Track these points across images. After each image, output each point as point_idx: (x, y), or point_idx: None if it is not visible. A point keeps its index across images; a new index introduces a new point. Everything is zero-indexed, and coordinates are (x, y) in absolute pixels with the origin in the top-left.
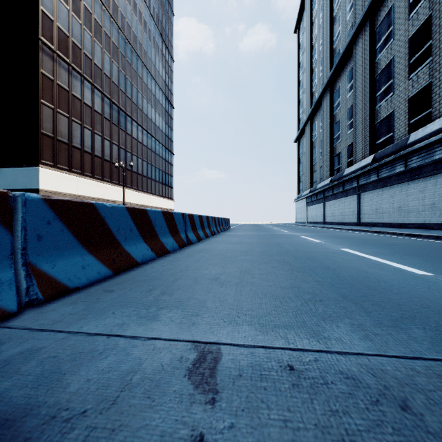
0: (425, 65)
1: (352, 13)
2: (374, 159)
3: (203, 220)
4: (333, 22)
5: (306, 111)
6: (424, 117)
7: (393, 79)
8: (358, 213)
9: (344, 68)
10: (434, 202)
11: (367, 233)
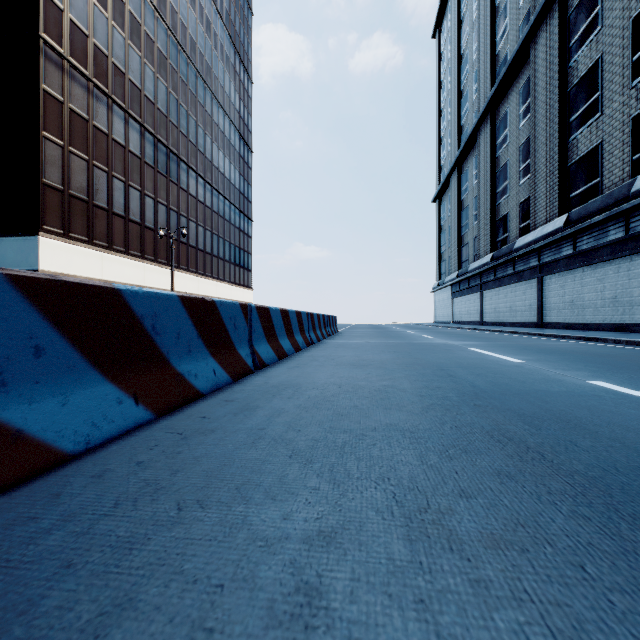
0: None
1: None
2: (568, 222)
3: (290, 319)
4: (496, 13)
5: (452, 154)
6: None
7: (601, 91)
8: (540, 308)
9: (515, 82)
10: None
11: (574, 340)
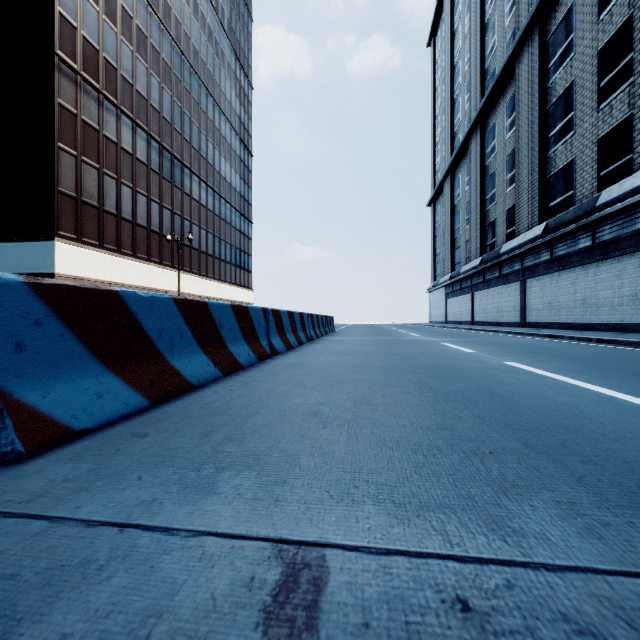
0: (622, 89)
1: (513, 15)
2: (546, 230)
3: (295, 319)
4: (486, 29)
5: (446, 160)
6: (621, 167)
7: (574, 112)
8: (523, 309)
9: (502, 96)
10: (637, 291)
11: (538, 337)
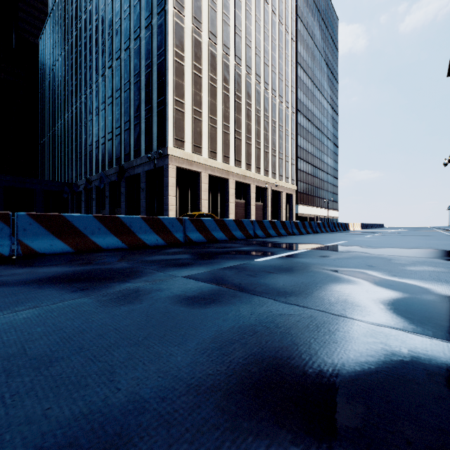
0: None
1: None
2: None
3: (377, 225)
4: None
5: None
6: None
7: None
8: None
9: None
10: None
11: None
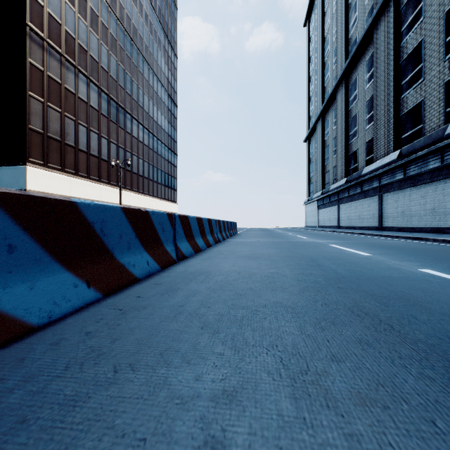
0: None
1: None
2: (400, 155)
3: (203, 224)
4: (349, 9)
5: (318, 108)
6: None
7: (423, 63)
8: (380, 216)
9: (362, 57)
10: None
11: (405, 239)
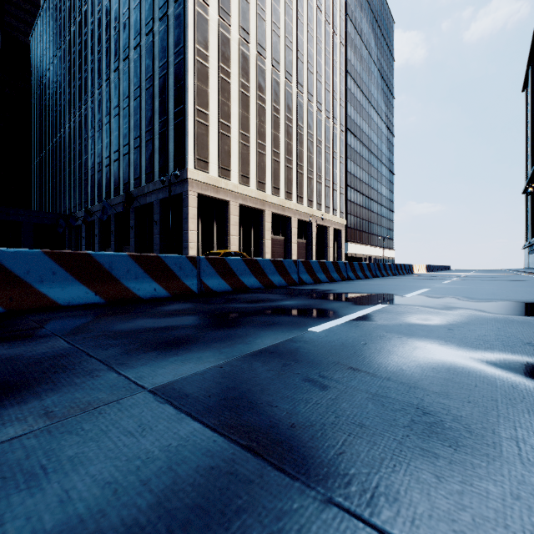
0: None
1: None
2: None
3: (443, 266)
4: None
5: (529, 173)
6: None
7: None
8: None
9: None
10: None
11: None
